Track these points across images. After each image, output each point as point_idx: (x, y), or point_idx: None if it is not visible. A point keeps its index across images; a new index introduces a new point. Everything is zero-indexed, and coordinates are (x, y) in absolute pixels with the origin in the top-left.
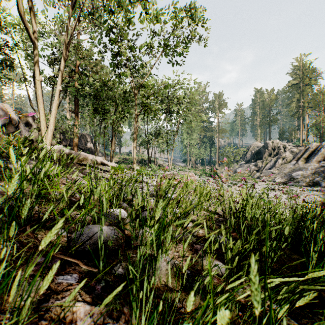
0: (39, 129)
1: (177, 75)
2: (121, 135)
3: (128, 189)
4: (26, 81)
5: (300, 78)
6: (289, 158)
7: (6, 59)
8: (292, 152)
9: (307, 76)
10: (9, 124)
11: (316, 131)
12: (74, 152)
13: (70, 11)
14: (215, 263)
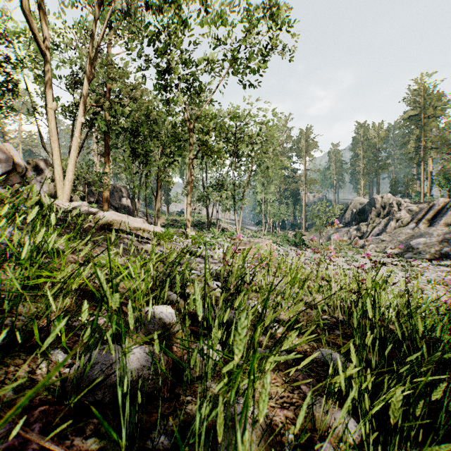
0: (53, 178)
1: (248, 103)
2: (170, 187)
3: (178, 277)
4: (37, 112)
5: (420, 108)
6: (406, 220)
7: (7, 80)
8: (409, 210)
9: (430, 104)
10: (12, 172)
11: (443, 182)
12: (99, 212)
13: (97, 10)
14: (336, 415)
